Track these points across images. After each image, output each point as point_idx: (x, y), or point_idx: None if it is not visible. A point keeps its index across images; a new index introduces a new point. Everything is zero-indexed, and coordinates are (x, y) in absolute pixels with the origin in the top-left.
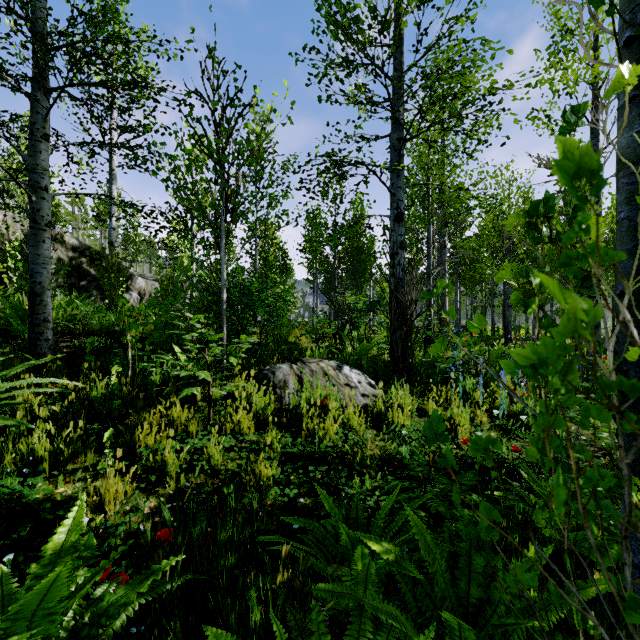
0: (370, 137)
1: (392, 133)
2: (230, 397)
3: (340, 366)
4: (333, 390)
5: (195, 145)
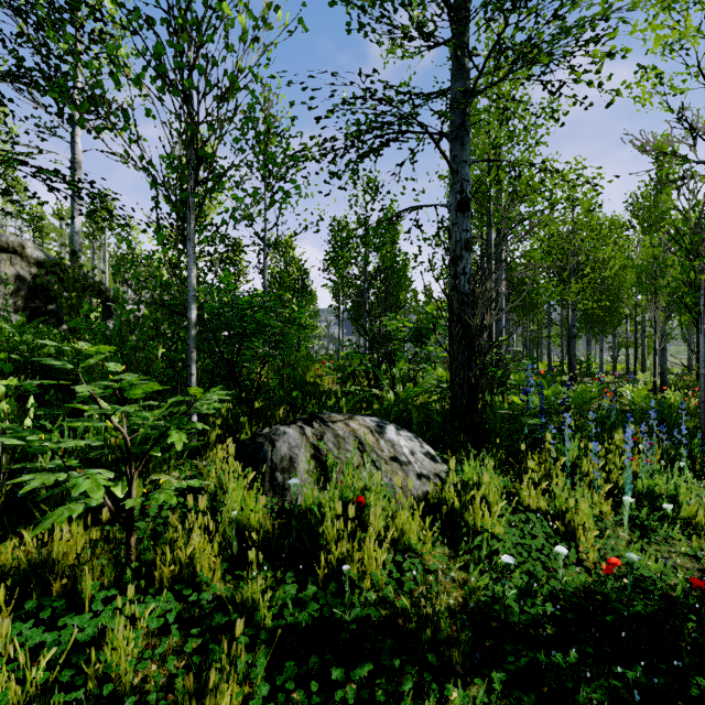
0: (420, 93)
1: (453, 83)
2: (195, 489)
3: (381, 426)
4: (375, 481)
5: (146, 68)
